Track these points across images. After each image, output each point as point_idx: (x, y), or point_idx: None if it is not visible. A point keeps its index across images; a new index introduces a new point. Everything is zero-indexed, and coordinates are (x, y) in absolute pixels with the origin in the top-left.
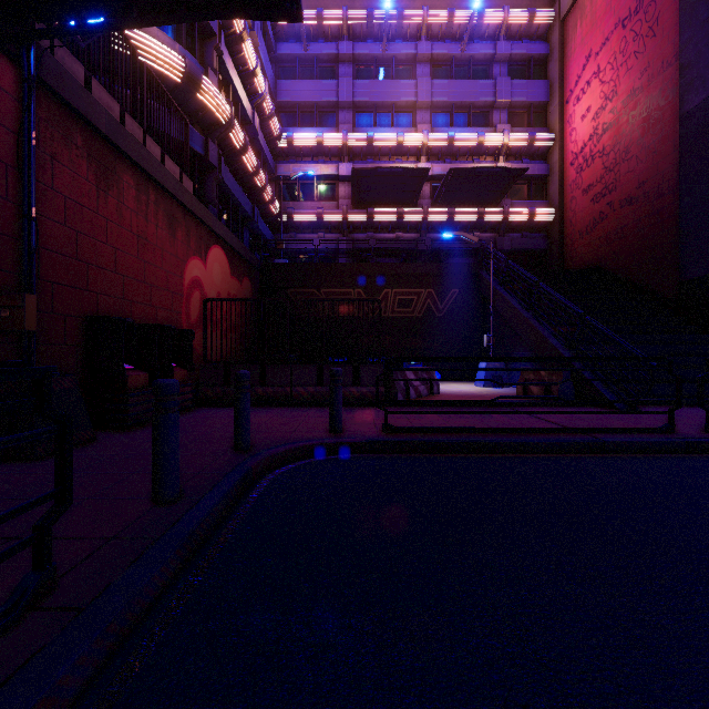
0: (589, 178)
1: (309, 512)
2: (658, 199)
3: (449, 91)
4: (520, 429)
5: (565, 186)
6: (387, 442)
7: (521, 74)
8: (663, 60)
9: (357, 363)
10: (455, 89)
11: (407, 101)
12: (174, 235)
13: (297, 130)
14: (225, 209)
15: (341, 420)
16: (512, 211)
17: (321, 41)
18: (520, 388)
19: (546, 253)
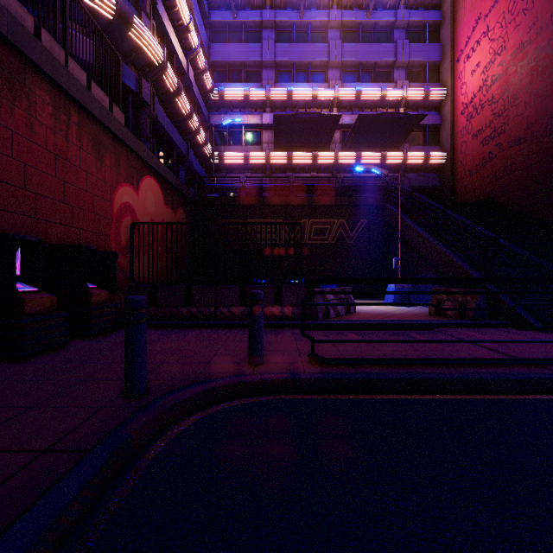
0: (479, 124)
1: (199, 549)
2: (547, 138)
3: (356, 52)
4: (465, 360)
5: (456, 132)
6: (315, 380)
7: (417, 39)
8: (551, 13)
9: (279, 284)
10: (362, 50)
11: (320, 61)
12: (101, 160)
13: (227, 85)
14: (162, 148)
15: (262, 350)
16: (410, 154)
17: (248, 10)
18: (432, 307)
19: (439, 190)
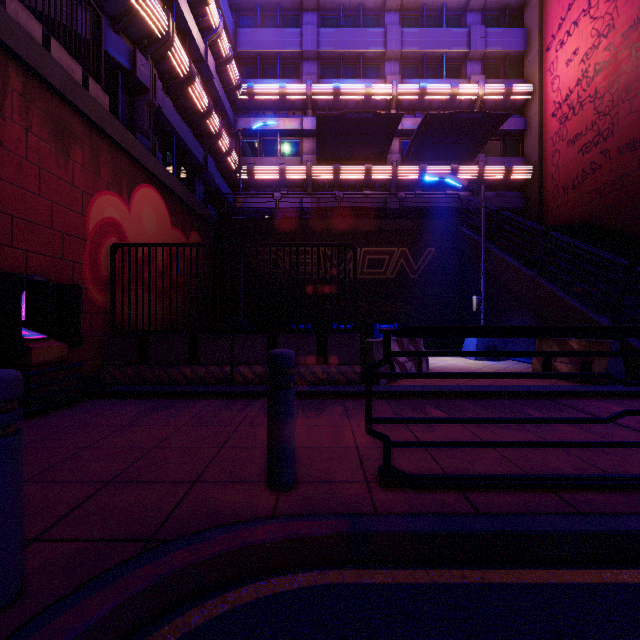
0: (577, 127)
1: None
2: None
3: (420, 40)
4: None
5: (545, 140)
6: (399, 535)
7: (495, 24)
8: None
9: (323, 333)
10: (427, 38)
11: (375, 51)
12: (67, 153)
13: (258, 81)
14: (170, 153)
15: (292, 460)
16: (487, 167)
17: None
18: (537, 364)
19: (522, 212)
